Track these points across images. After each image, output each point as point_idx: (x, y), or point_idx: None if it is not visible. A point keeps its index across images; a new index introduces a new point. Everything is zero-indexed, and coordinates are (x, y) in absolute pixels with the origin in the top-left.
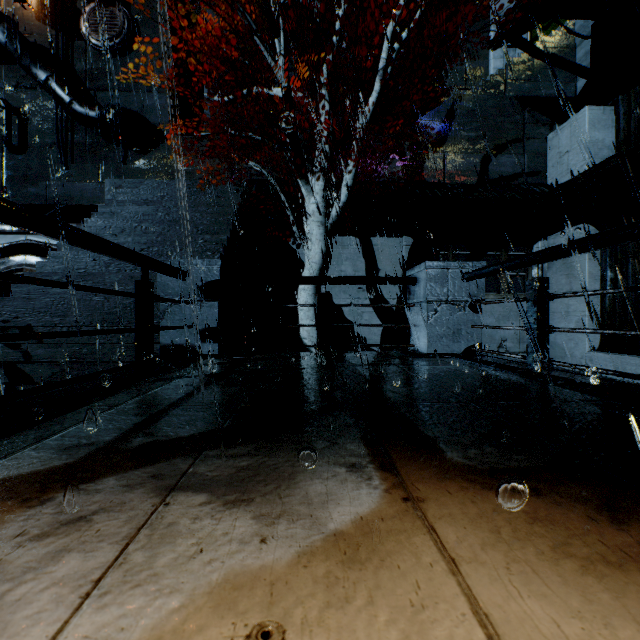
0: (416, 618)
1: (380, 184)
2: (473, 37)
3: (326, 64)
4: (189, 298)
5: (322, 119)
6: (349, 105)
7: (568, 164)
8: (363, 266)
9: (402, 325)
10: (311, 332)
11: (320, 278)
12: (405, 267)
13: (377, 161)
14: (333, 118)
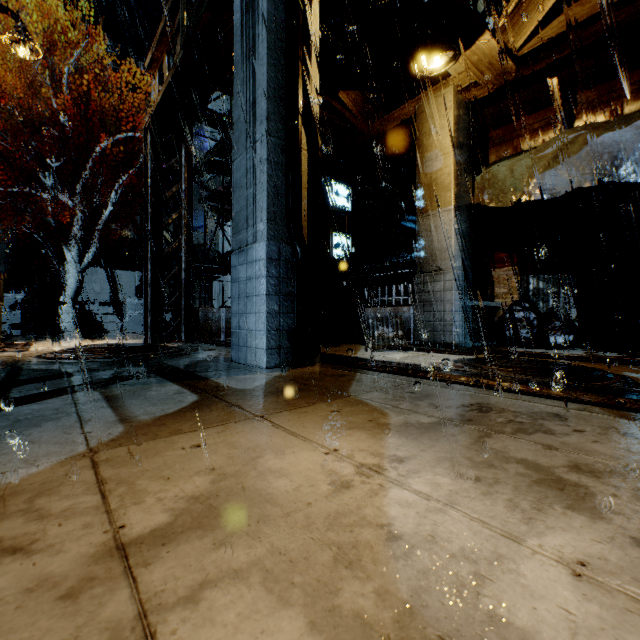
0: (87, 340)
1: (120, 239)
2: (197, 139)
3: (80, 185)
4: (4, 310)
5: (77, 212)
6: (96, 200)
7: (225, 245)
8: (108, 287)
9: (118, 322)
10: (69, 327)
11: (76, 302)
12: (137, 289)
13: (118, 224)
14: (84, 213)
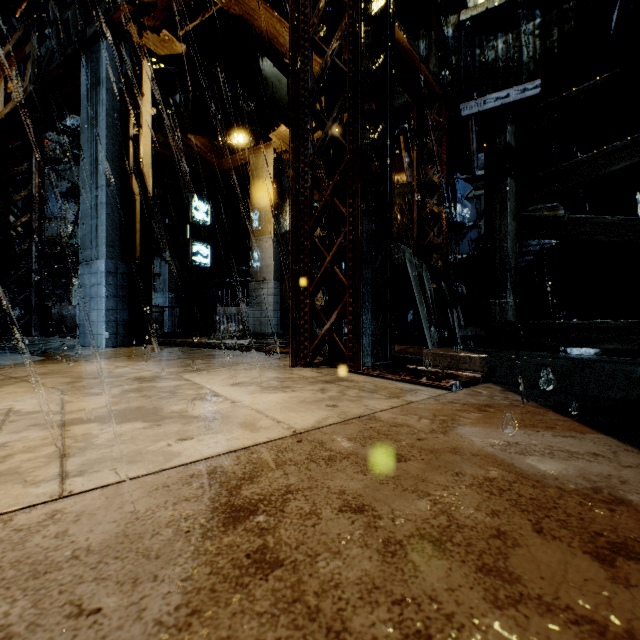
0: None
1: None
2: None
3: None
4: None
5: None
6: None
7: None
8: None
9: None
10: None
11: None
12: None
13: None
14: None
